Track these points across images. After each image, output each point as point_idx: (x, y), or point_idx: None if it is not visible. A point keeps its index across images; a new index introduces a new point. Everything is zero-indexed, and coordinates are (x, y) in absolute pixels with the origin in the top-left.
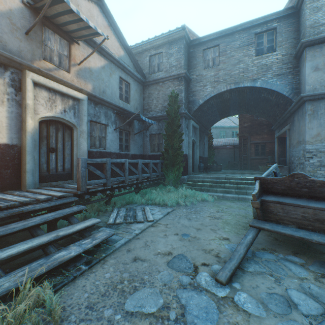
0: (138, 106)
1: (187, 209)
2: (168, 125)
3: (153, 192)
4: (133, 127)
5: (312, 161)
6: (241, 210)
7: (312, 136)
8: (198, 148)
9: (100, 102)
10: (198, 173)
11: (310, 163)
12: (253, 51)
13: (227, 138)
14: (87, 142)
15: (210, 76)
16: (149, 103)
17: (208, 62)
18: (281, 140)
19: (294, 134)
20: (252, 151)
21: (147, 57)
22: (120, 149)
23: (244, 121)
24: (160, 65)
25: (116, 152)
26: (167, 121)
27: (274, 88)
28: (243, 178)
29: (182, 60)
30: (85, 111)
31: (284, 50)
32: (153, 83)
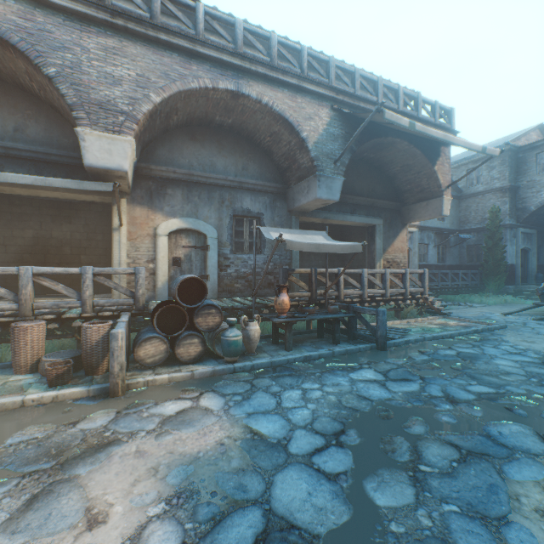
0: (454, 220)
1: (502, 306)
2: (487, 239)
3: (471, 296)
4: (449, 241)
5: None
6: None
7: None
8: (535, 255)
9: (424, 229)
10: (532, 284)
11: None
12: None
13: None
14: (417, 259)
15: None
16: (466, 215)
17: (543, 166)
18: None
19: None
20: None
21: (463, 172)
22: (437, 261)
23: None
24: (479, 178)
25: (434, 264)
26: (486, 236)
27: None
28: None
29: (505, 172)
30: (416, 239)
31: None
32: (470, 196)
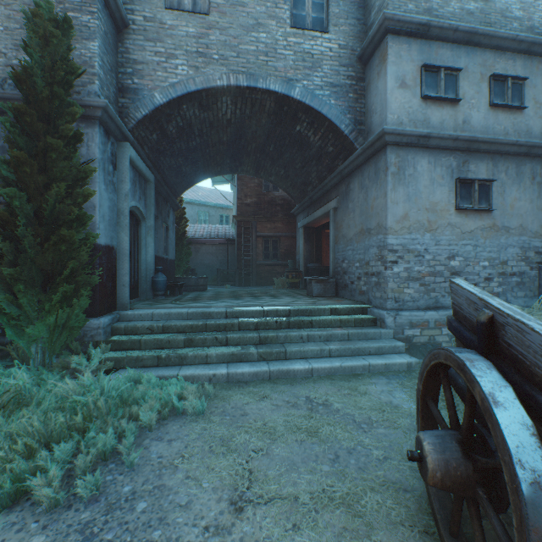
0: None
1: None
2: (21, 125)
3: None
4: None
5: (397, 269)
6: (312, 445)
7: (397, 219)
8: (153, 233)
9: None
10: (153, 301)
11: (394, 273)
12: (287, 13)
13: (213, 226)
14: None
15: (186, 34)
16: None
17: None
18: (309, 233)
19: (352, 216)
20: (260, 250)
21: None
22: None
23: (246, 193)
24: None
25: None
26: (11, 103)
27: (327, 110)
28: (269, 311)
29: None
30: None
31: (343, 36)
32: None
